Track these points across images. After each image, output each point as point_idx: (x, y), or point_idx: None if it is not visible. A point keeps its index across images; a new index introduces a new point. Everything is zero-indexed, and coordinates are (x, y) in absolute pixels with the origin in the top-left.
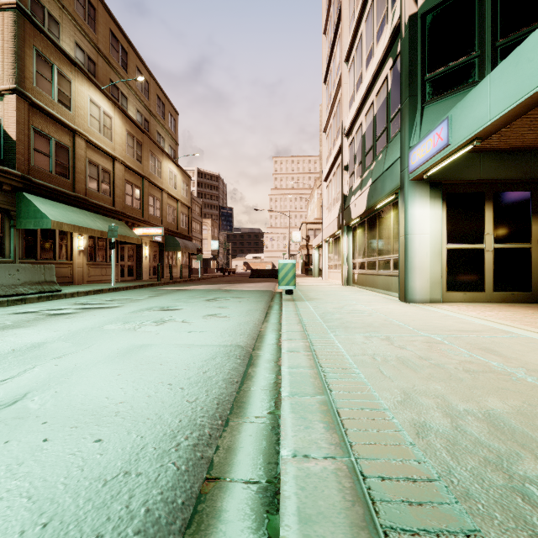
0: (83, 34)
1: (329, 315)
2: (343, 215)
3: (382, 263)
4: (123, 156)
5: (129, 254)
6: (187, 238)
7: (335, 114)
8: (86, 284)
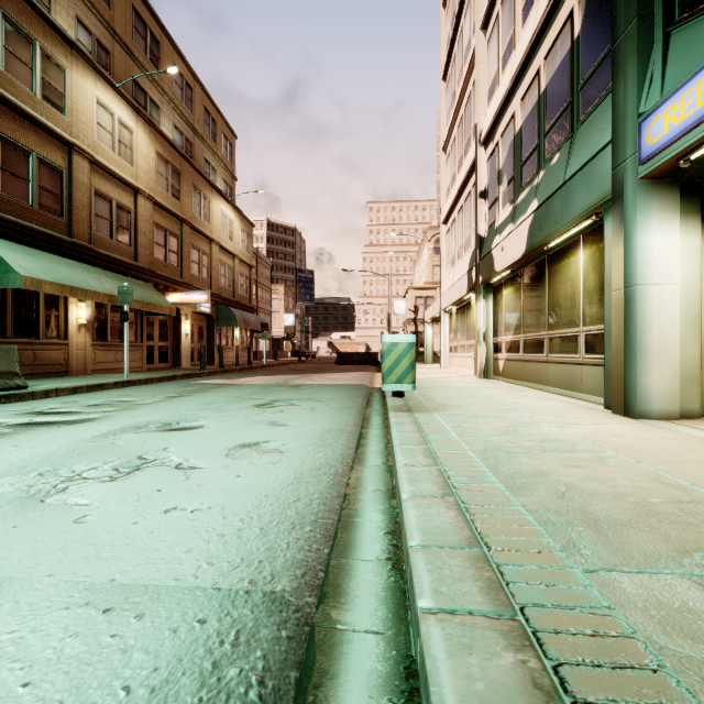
0: (90, 6)
1: (505, 459)
2: (478, 268)
3: (559, 342)
4: (152, 189)
5: (162, 330)
6: (249, 309)
7: (463, 119)
8: (89, 375)
